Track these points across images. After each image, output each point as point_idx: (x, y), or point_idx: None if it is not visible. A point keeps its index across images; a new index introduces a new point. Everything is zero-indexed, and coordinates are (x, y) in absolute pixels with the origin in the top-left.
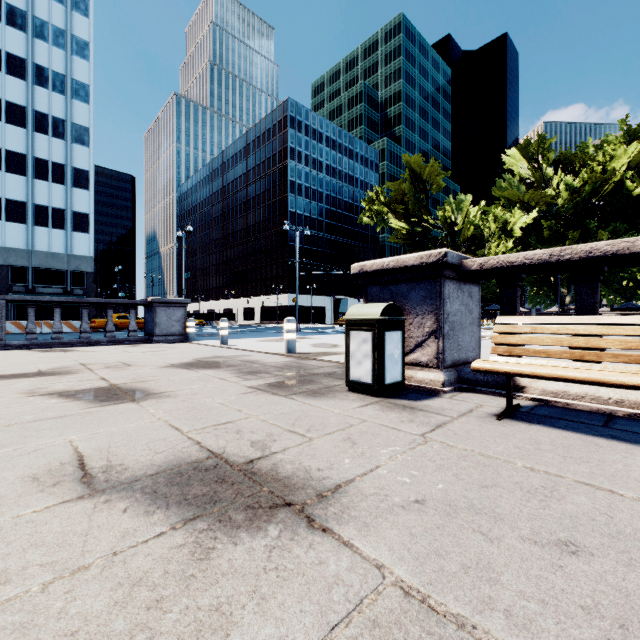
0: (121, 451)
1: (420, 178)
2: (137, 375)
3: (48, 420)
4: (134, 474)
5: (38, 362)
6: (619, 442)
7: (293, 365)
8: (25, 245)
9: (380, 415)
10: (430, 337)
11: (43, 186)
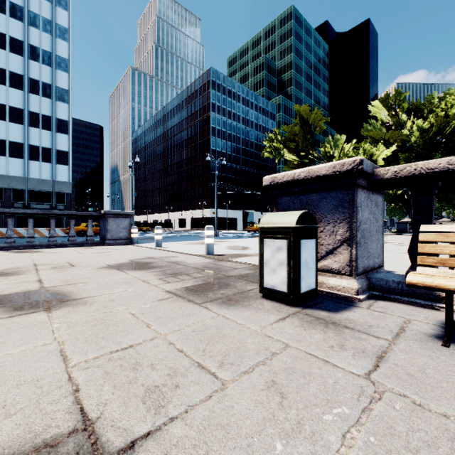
0: None
1: (307, 123)
2: (72, 276)
3: None
4: None
5: (1, 262)
6: None
7: (211, 266)
8: (23, 174)
9: (303, 335)
10: (342, 245)
11: (35, 132)
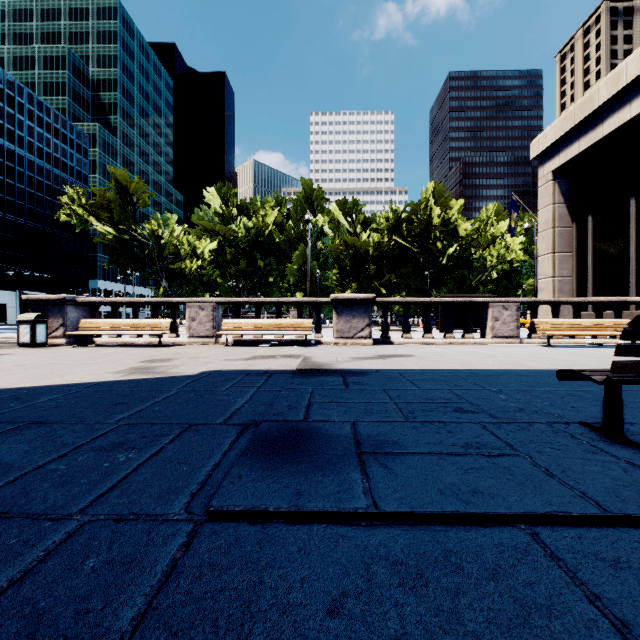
0: None
1: (127, 192)
2: None
3: None
4: None
5: None
6: (99, 347)
7: None
8: None
9: (30, 349)
10: (61, 326)
11: None
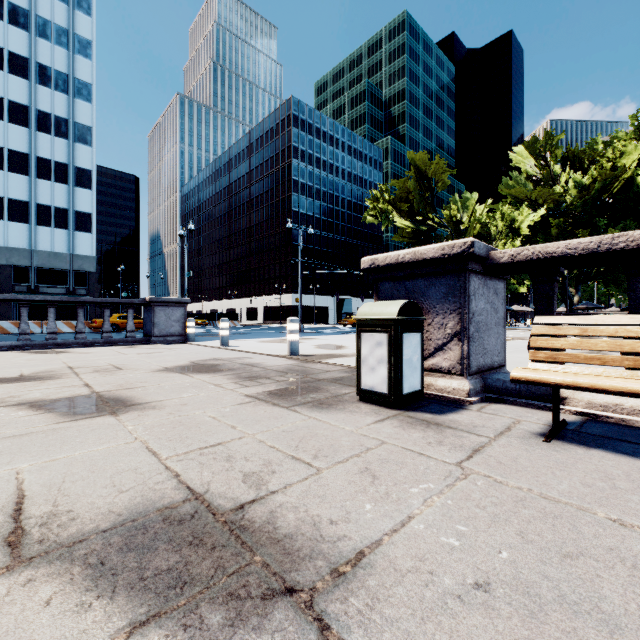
0: (76, 488)
1: (425, 176)
2: (125, 381)
3: (3, 440)
4: (81, 529)
5: (24, 365)
6: None
7: (296, 369)
8: (28, 245)
9: (401, 434)
10: (453, 339)
11: (46, 185)
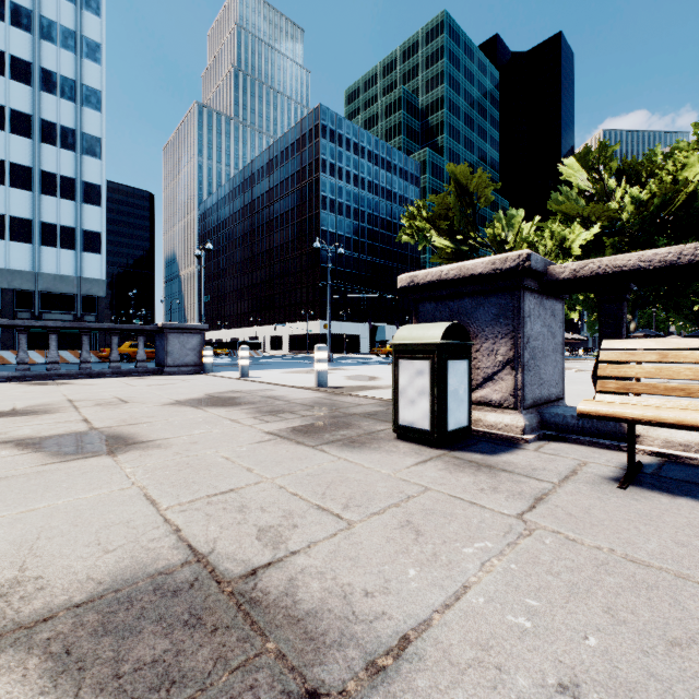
0: (51, 547)
1: (467, 191)
2: (129, 415)
3: None
4: (49, 602)
5: (19, 398)
6: None
7: (324, 402)
8: (31, 267)
9: (447, 479)
10: (504, 368)
11: (51, 202)
